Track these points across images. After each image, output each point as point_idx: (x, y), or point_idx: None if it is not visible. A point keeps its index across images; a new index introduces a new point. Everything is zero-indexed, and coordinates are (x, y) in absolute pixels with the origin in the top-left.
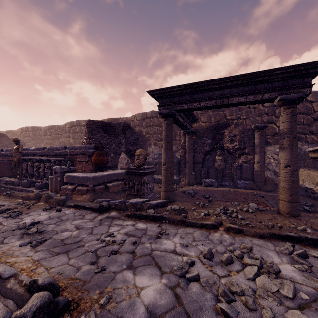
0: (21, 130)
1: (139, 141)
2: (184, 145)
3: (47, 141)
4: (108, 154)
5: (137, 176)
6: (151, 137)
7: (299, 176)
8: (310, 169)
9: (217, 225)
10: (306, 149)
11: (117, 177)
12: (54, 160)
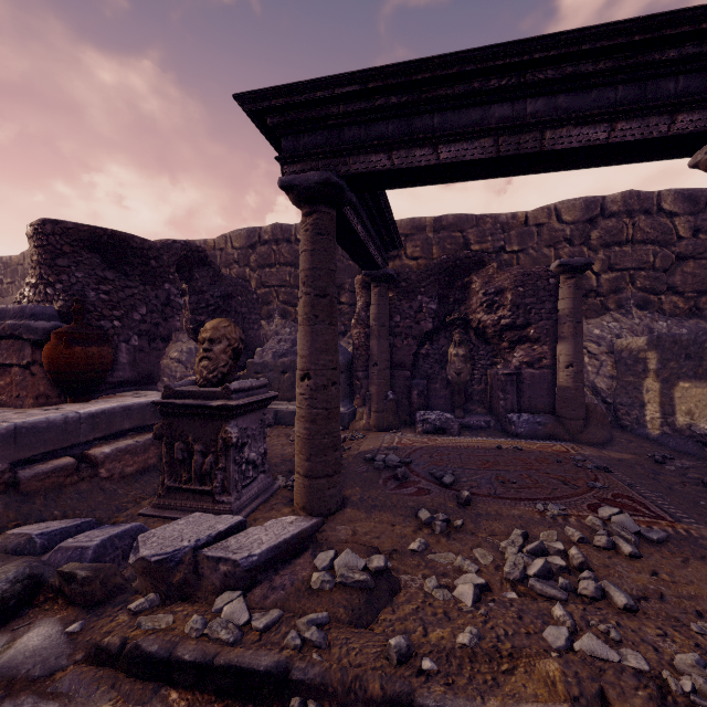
0: None
1: (237, 304)
2: (365, 315)
3: None
4: (107, 338)
5: (201, 419)
6: (273, 295)
7: (677, 402)
8: None
9: None
10: None
11: (139, 419)
12: None
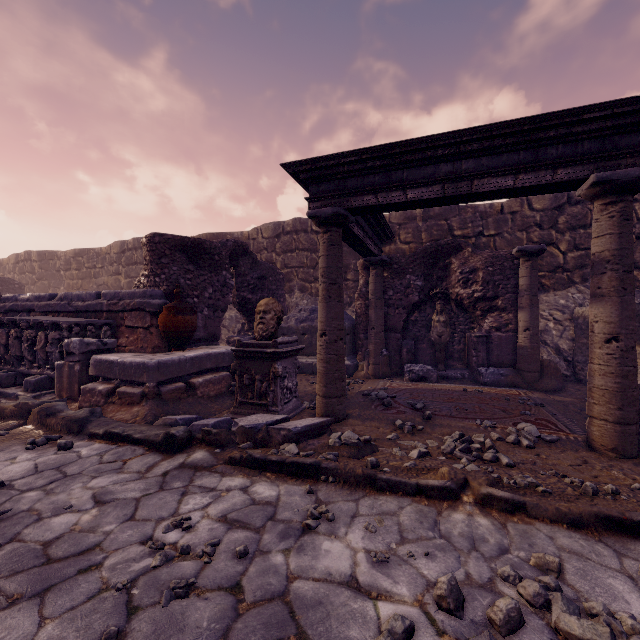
0: (15, 260)
1: (268, 283)
2: (365, 291)
3: (71, 282)
4: (194, 310)
5: (260, 360)
6: (294, 274)
7: None
8: None
9: (458, 491)
10: None
11: (215, 363)
12: (69, 323)
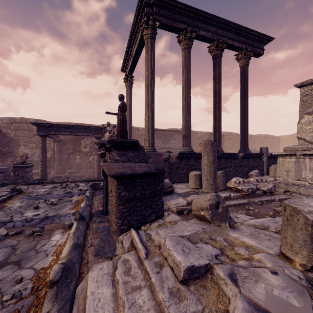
0: None
1: (11, 144)
2: (54, 148)
3: None
4: None
5: (22, 168)
6: (20, 139)
7: None
8: None
9: (67, 181)
10: None
11: None
12: None
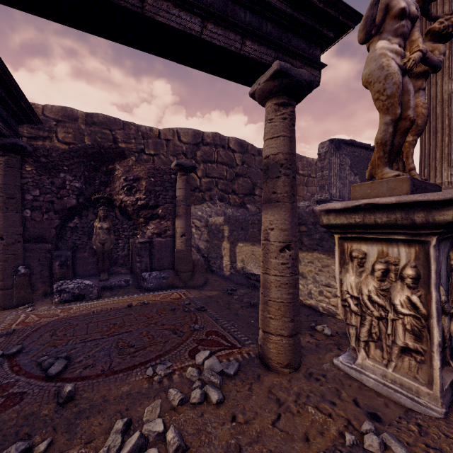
0: None
1: None
2: None
3: None
4: None
5: None
6: None
7: (238, 255)
8: (256, 244)
9: None
10: (316, 206)
11: None
12: None
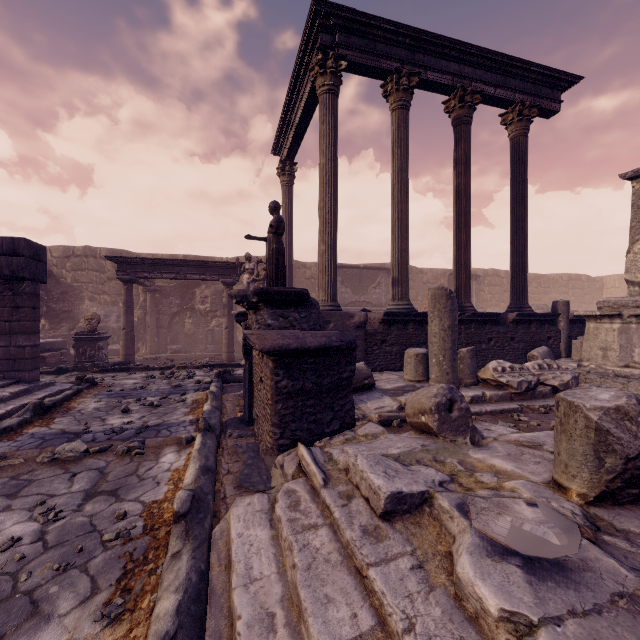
0: None
1: (69, 297)
2: (144, 305)
3: None
4: None
5: (90, 341)
6: (84, 287)
7: None
8: None
9: (172, 367)
10: None
11: (51, 346)
12: None
